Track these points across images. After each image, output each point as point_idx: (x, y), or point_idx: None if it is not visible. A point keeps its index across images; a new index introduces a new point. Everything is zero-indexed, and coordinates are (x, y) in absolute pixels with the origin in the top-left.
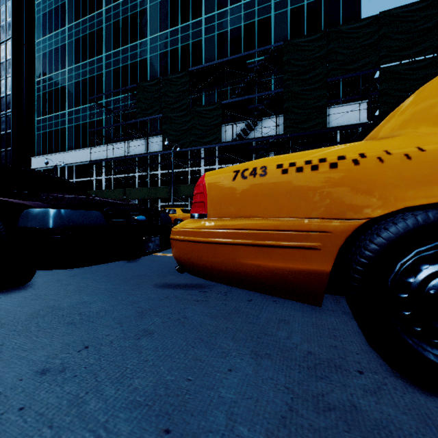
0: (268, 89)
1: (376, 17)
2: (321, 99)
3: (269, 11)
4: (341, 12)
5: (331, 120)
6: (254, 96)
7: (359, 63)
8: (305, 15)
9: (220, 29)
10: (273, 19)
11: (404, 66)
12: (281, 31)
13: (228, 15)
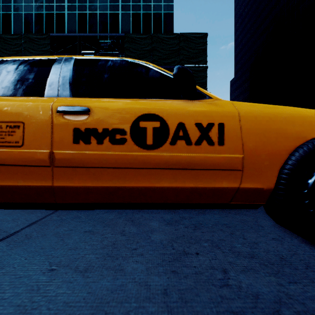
0: None
1: (178, 35)
2: None
3: (118, 9)
4: (163, 26)
5: None
6: None
7: (169, 61)
8: (141, 20)
9: (80, 10)
10: (120, 16)
11: (192, 68)
12: (126, 26)
13: (87, 1)
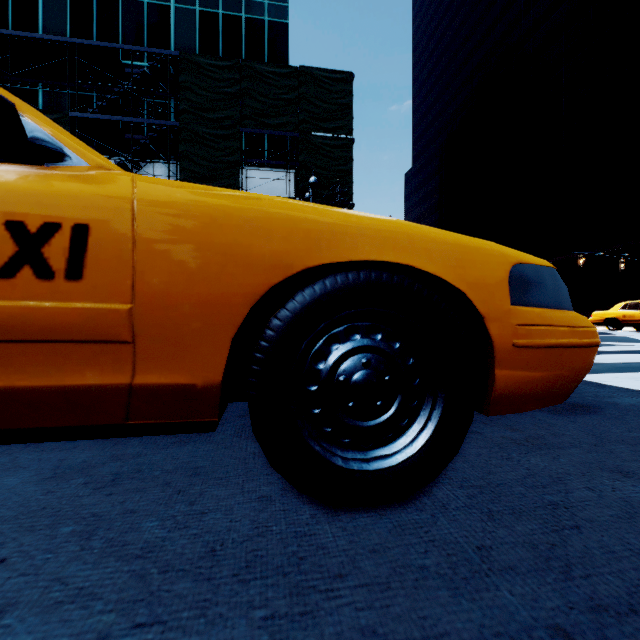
0: (166, 118)
1: (295, 69)
2: (233, 153)
3: None
4: (267, 47)
5: (254, 186)
6: (131, 119)
7: (278, 120)
8: (221, 29)
9: None
10: (173, 13)
11: (323, 140)
12: (186, 37)
13: None
